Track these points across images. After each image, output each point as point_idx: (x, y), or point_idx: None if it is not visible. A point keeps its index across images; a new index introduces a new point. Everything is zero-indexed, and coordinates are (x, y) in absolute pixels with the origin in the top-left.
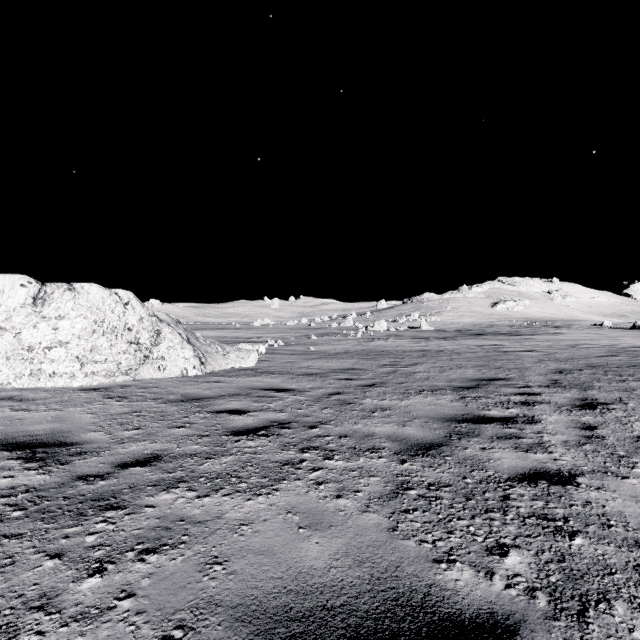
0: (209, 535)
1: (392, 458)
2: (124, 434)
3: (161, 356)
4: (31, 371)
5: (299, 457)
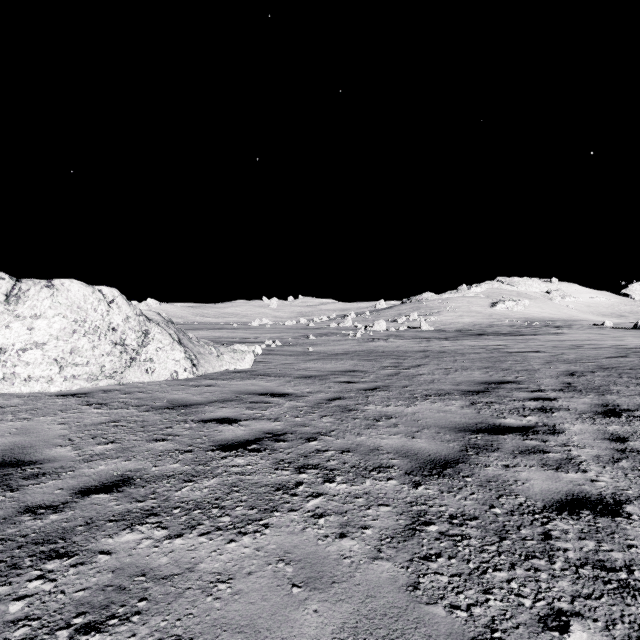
0: (174, 599)
1: (403, 480)
2: (95, 449)
3: (149, 358)
4: (4, 375)
5: (295, 479)
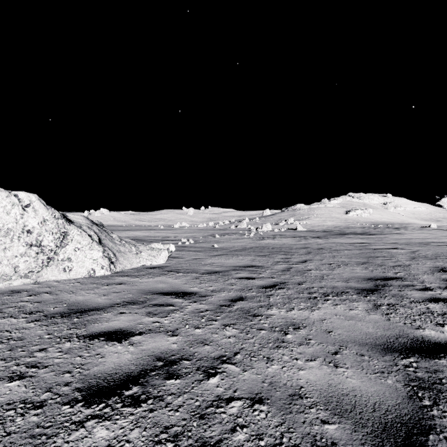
0: None
1: None
2: None
3: (67, 257)
4: None
5: None
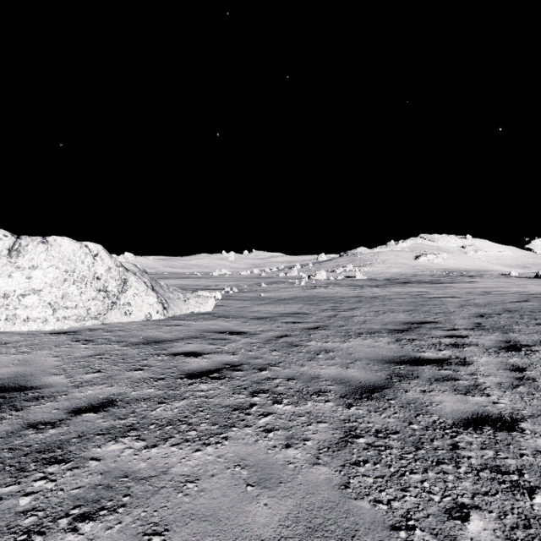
0: (152, 495)
1: (338, 402)
2: (84, 377)
3: (127, 302)
4: (7, 316)
5: (249, 401)
